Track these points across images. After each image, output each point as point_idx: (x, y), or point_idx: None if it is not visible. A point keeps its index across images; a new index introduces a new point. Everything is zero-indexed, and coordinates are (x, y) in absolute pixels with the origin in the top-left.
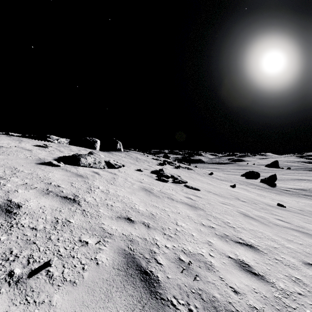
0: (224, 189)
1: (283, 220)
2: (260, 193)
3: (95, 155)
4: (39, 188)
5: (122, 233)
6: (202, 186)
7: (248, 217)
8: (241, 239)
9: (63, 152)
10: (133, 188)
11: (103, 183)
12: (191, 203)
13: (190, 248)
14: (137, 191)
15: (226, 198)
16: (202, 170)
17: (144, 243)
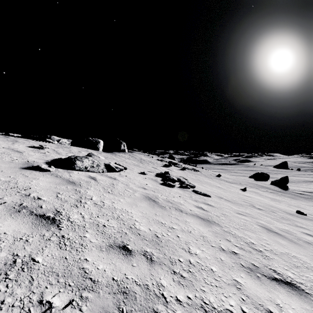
0: (235, 194)
1: (312, 235)
2: (273, 197)
3: (94, 157)
4: (9, 203)
5: (111, 278)
6: (211, 190)
7: (272, 233)
8: (276, 271)
9: (60, 154)
10: (134, 198)
11: (98, 192)
12: (203, 215)
13: (212, 300)
14: (139, 201)
15: (240, 205)
16: (208, 172)
17: (144, 295)
